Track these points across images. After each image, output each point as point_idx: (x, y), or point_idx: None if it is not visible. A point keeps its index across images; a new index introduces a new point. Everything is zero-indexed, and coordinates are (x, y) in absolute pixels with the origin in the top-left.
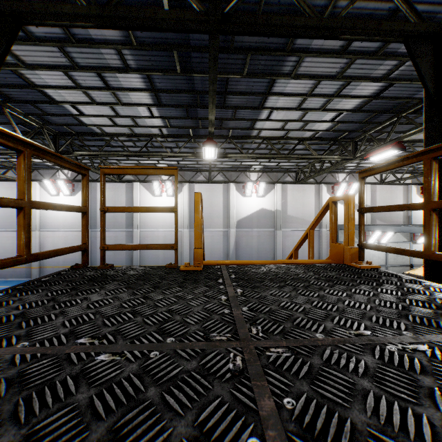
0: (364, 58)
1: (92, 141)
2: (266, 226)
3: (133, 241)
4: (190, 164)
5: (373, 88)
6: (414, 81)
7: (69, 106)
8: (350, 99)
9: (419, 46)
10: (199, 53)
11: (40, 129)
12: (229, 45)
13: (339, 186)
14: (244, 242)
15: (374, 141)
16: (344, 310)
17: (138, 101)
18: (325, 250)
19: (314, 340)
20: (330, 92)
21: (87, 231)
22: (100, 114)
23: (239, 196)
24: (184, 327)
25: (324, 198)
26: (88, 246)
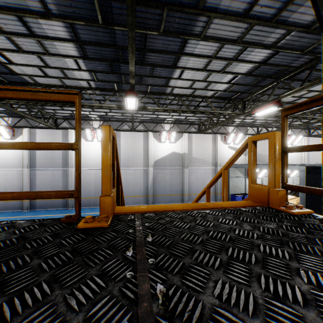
0: (261, 24)
1: None
2: (177, 165)
3: (68, 178)
4: (116, 115)
5: (264, 54)
6: (294, 50)
7: None
8: (245, 63)
9: (322, 0)
10: (119, 3)
11: None
12: None
13: (229, 135)
14: (160, 178)
15: (257, 102)
16: None
17: (65, 53)
18: (219, 183)
19: None
20: (230, 56)
21: None
22: (29, 63)
23: (156, 142)
24: None
25: (218, 144)
26: None
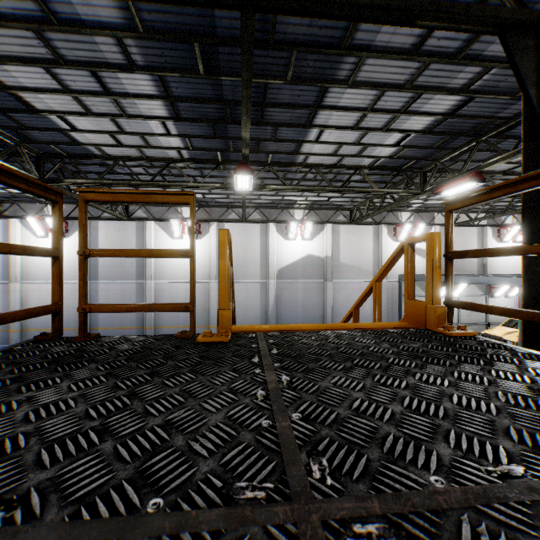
0: (440, 62)
1: (89, 167)
2: (314, 277)
3: (146, 295)
4: (219, 198)
5: (450, 102)
6: (500, 94)
7: (55, 116)
8: (420, 116)
9: (518, 40)
10: (228, 47)
11: (18, 148)
12: (268, 37)
13: (402, 227)
14: (287, 297)
15: (446, 172)
16: (457, 415)
17: (149, 113)
18: (386, 305)
19: (430, 494)
20: (396, 106)
21: (60, 285)
22: (98, 129)
23: (281, 239)
24: (188, 464)
25: (384, 242)
26: (61, 306)
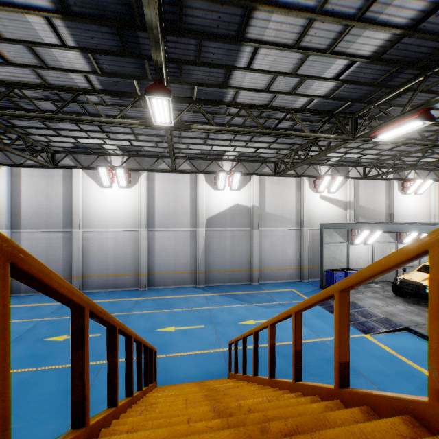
0: None
1: None
2: (242, 225)
3: (73, 244)
4: (147, 146)
5: (418, 6)
6: None
7: None
8: (376, 29)
9: None
10: None
11: None
12: None
13: (322, 179)
14: (216, 244)
15: (377, 119)
16: None
17: (22, 0)
18: (307, 251)
19: None
20: (351, 9)
21: None
22: None
23: (210, 189)
24: None
25: (305, 193)
26: None
